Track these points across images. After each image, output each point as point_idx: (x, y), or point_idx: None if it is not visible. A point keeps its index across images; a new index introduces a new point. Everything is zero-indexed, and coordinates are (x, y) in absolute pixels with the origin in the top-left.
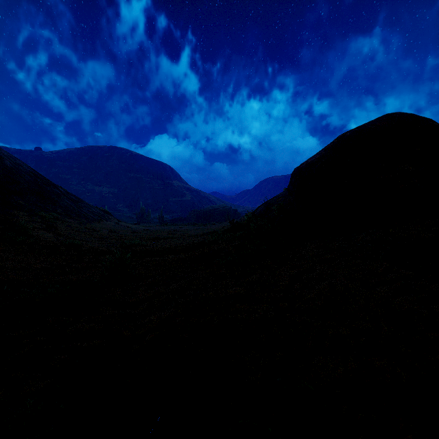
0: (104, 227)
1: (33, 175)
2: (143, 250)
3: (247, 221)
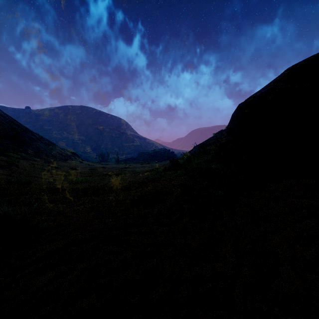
0: (68, 165)
1: (13, 123)
2: (88, 186)
3: (186, 160)
